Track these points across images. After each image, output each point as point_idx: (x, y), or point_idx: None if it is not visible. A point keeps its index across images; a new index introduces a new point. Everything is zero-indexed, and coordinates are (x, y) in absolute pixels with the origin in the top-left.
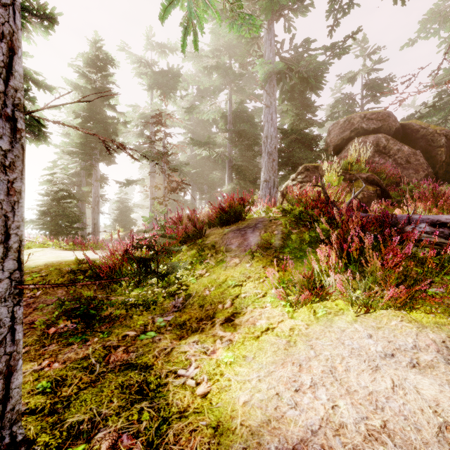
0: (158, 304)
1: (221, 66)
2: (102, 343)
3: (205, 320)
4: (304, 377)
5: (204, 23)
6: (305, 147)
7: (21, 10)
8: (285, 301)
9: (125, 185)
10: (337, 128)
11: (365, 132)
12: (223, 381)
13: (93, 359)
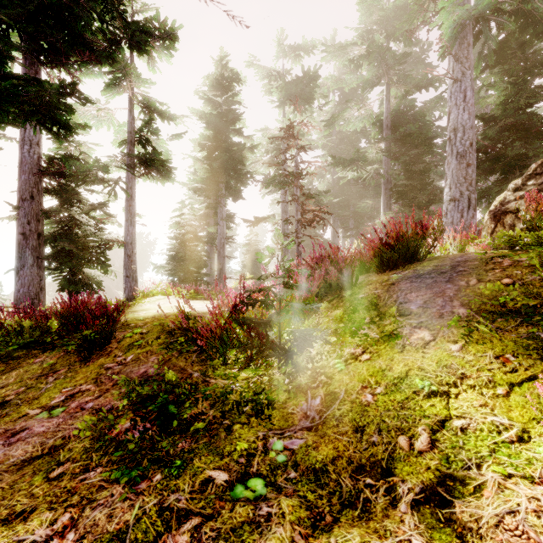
0: (278, 403)
1: (374, 50)
2: (161, 495)
3: (370, 476)
4: None
5: None
6: (532, 135)
7: (145, 35)
8: None
9: (253, 224)
10: None
11: None
12: None
13: None
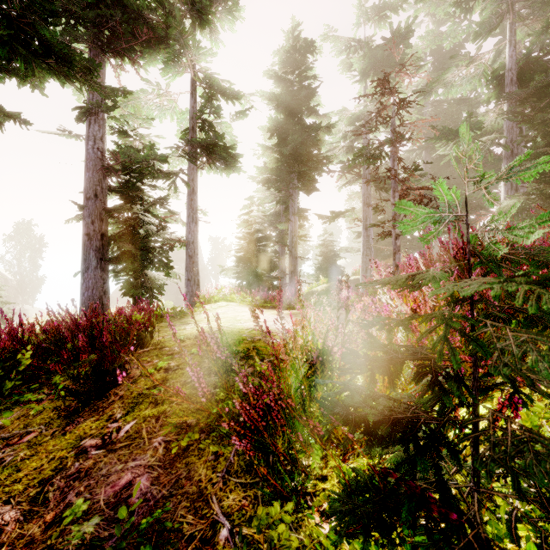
0: None
1: None
2: None
3: None
4: None
5: None
6: None
7: (206, 1)
8: None
9: (329, 220)
10: None
11: None
12: None
13: None
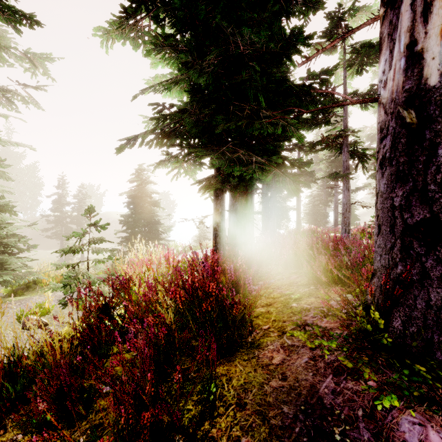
0: None
1: None
2: None
3: None
4: None
5: None
6: None
7: None
8: None
9: (354, 191)
10: None
11: None
12: None
13: None
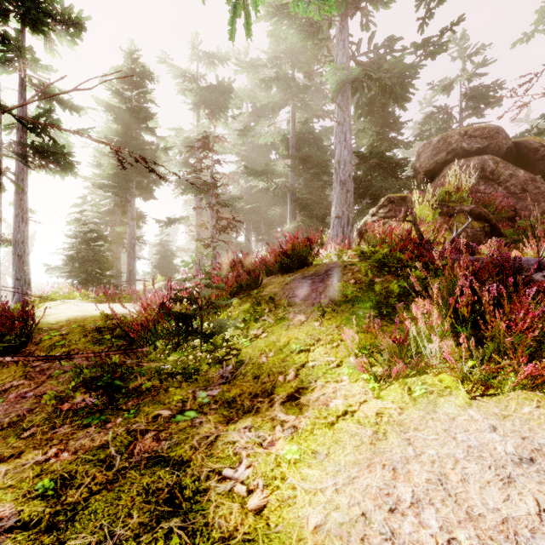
0: (201, 372)
1: (281, 77)
2: (126, 426)
3: (261, 397)
4: (401, 489)
5: (260, 4)
6: (388, 174)
7: (43, 15)
8: (368, 375)
9: (166, 225)
10: (429, 149)
11: (467, 153)
12: (285, 489)
13: (113, 449)
